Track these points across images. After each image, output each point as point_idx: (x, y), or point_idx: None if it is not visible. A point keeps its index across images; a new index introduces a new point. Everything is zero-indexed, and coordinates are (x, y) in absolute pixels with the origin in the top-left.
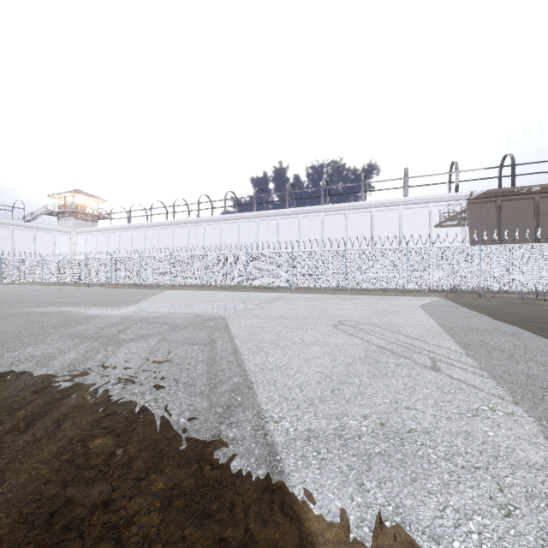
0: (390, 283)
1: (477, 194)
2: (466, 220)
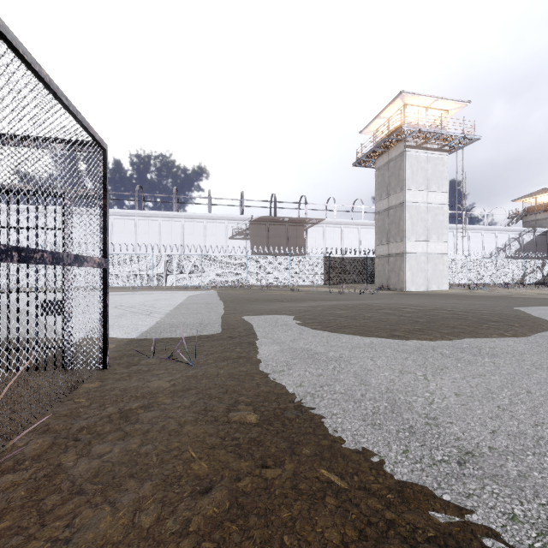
0: (190, 282)
1: (255, 218)
2: (249, 236)
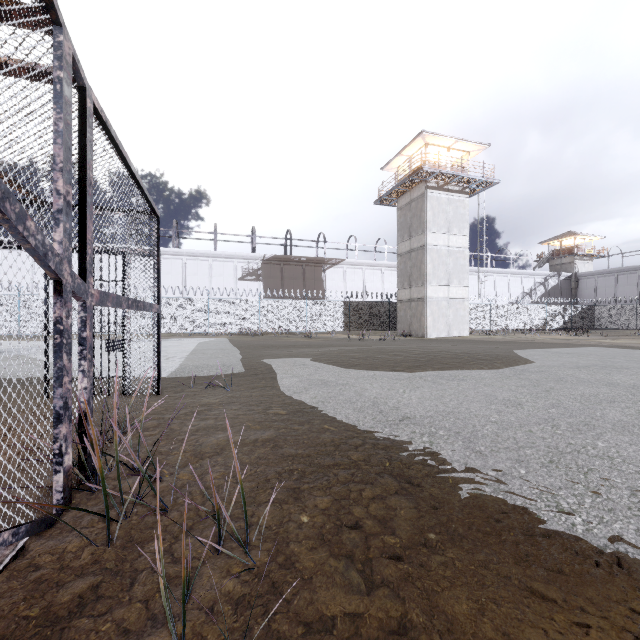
0: (195, 328)
1: (268, 257)
2: (261, 277)
